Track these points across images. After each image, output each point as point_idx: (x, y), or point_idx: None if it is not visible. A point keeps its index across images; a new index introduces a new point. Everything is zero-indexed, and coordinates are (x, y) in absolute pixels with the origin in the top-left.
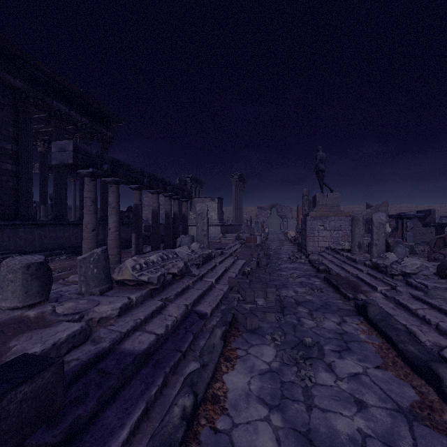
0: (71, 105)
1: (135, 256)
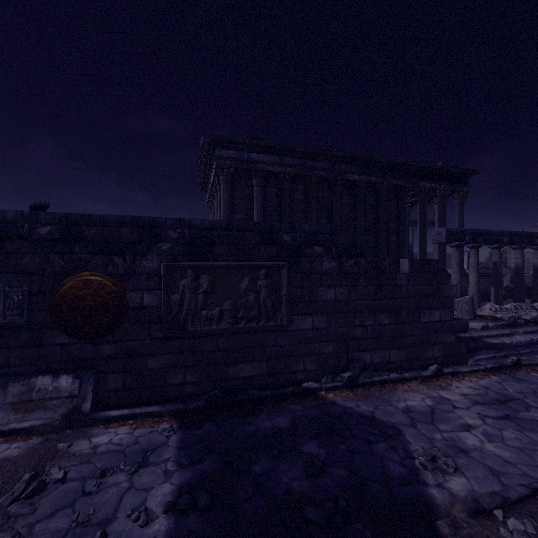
0: (431, 179)
1: None
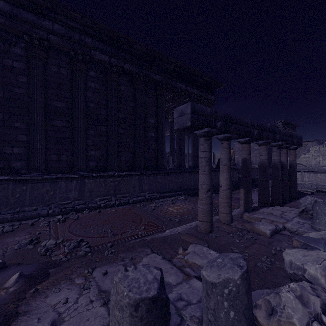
0: (187, 83)
1: (245, 214)
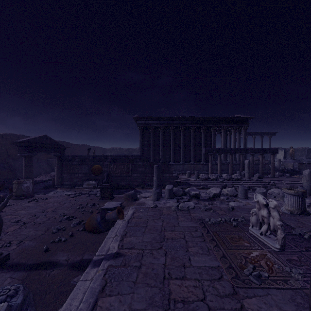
0: (227, 123)
1: None
